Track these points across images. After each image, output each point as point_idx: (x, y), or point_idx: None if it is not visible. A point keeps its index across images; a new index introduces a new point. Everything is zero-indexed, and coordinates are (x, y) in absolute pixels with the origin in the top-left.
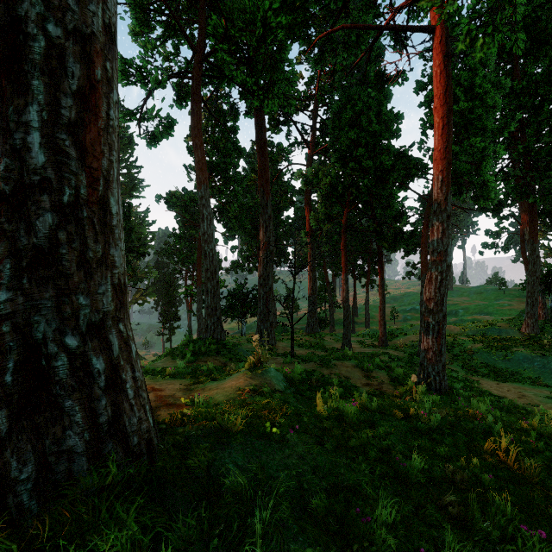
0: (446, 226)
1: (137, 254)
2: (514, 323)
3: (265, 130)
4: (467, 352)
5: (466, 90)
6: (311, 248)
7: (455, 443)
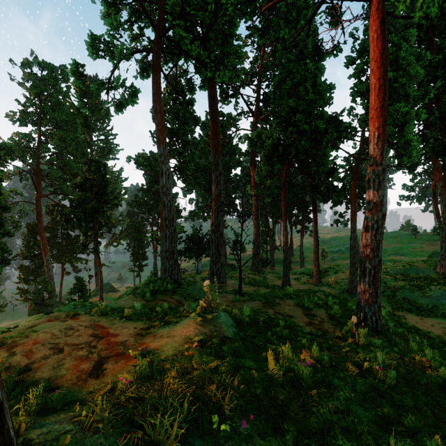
0: (382, 178)
1: (111, 205)
2: (429, 263)
3: (216, 99)
4: (391, 289)
5: (390, 63)
6: (256, 200)
7: (416, 404)
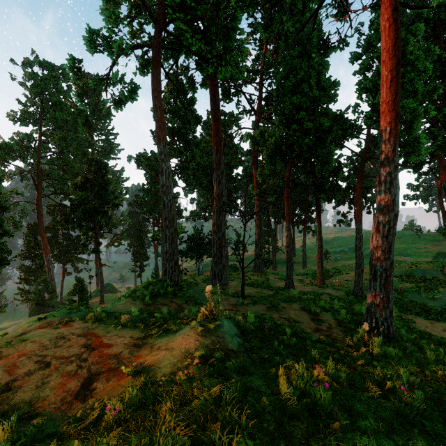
0: (394, 176)
1: (112, 205)
2: (436, 264)
3: (218, 96)
4: (398, 291)
5: None
6: (258, 200)
7: None
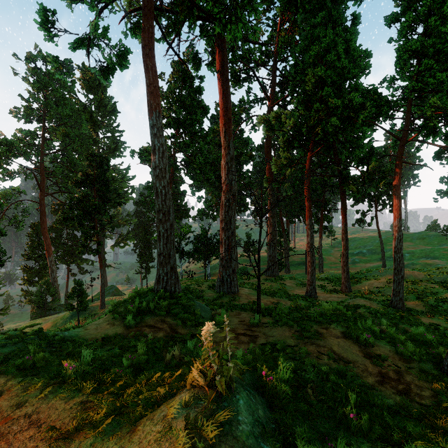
0: None
1: (114, 202)
2: None
3: (227, 67)
4: None
5: None
6: (271, 195)
7: None
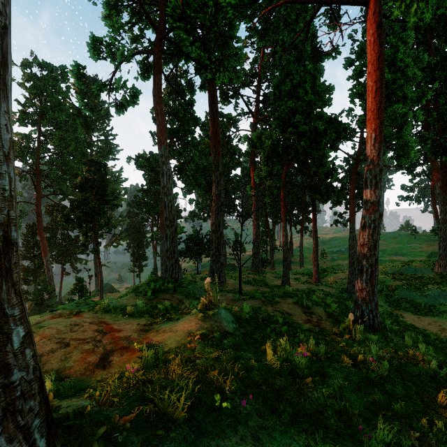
0: (378, 179)
1: (111, 205)
2: (428, 263)
3: (216, 100)
4: (389, 288)
5: (389, 65)
6: (255, 200)
7: (407, 393)
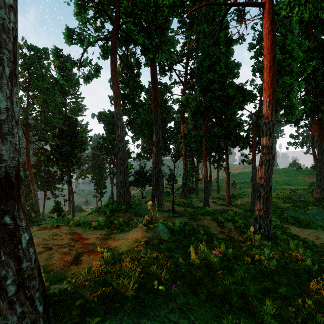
0: (272, 131)
1: (80, 149)
2: (308, 190)
3: (156, 73)
4: (281, 209)
5: (280, 48)
6: (184, 145)
7: (289, 282)
